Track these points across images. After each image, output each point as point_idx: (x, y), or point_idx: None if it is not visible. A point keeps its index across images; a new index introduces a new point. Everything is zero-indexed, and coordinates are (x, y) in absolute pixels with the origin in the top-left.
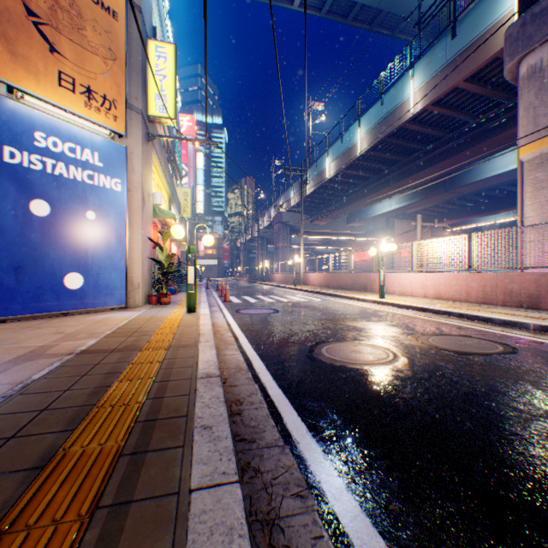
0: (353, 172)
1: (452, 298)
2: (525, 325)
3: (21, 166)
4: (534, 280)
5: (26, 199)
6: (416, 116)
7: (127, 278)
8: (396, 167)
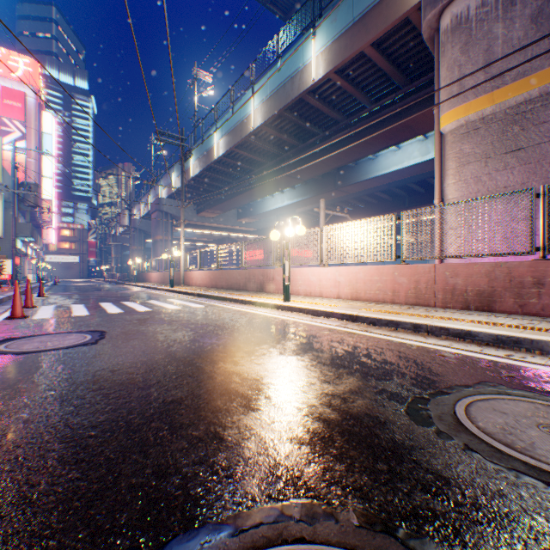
0: (246, 153)
1: (375, 298)
2: (540, 345)
3: None
4: (487, 272)
5: None
6: (318, 86)
7: None
8: (293, 153)
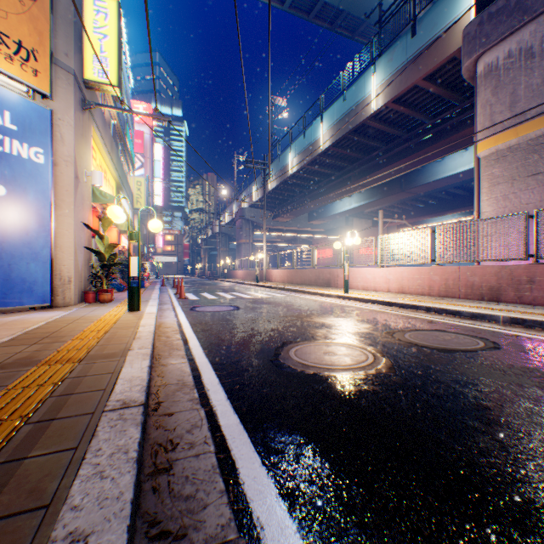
0: (315, 168)
1: (415, 292)
2: (494, 318)
3: None
4: (495, 272)
5: None
6: (377, 113)
7: (52, 271)
8: (357, 165)
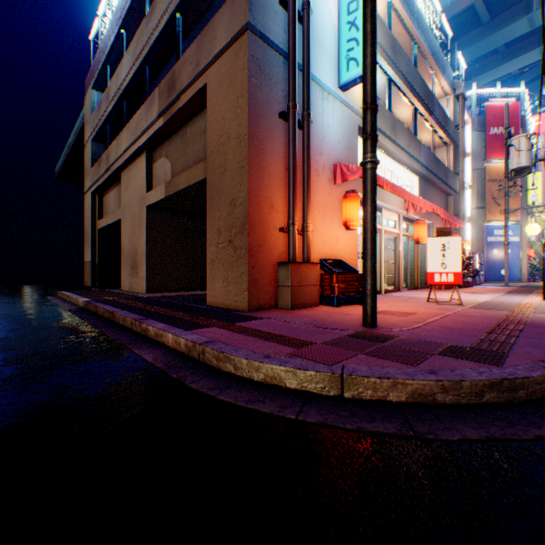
0: None
1: None
2: None
3: (489, 241)
4: None
5: (491, 250)
6: None
7: (519, 271)
8: None
